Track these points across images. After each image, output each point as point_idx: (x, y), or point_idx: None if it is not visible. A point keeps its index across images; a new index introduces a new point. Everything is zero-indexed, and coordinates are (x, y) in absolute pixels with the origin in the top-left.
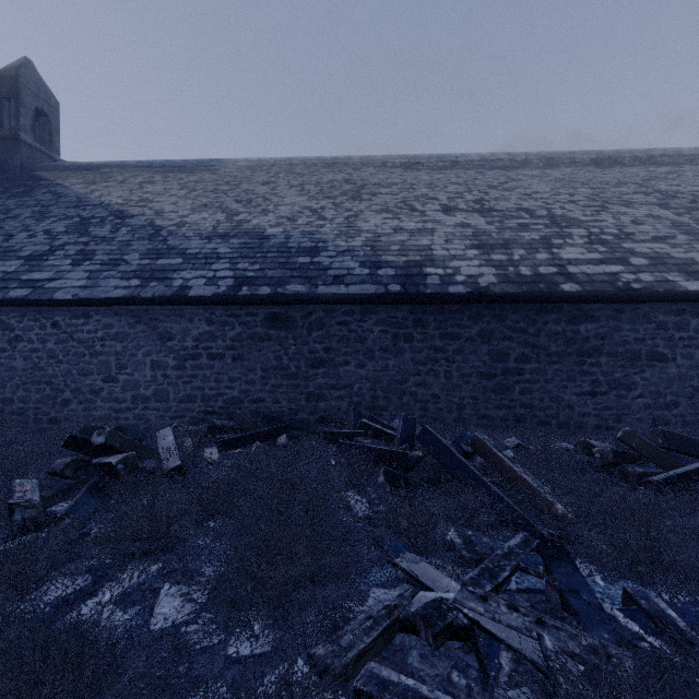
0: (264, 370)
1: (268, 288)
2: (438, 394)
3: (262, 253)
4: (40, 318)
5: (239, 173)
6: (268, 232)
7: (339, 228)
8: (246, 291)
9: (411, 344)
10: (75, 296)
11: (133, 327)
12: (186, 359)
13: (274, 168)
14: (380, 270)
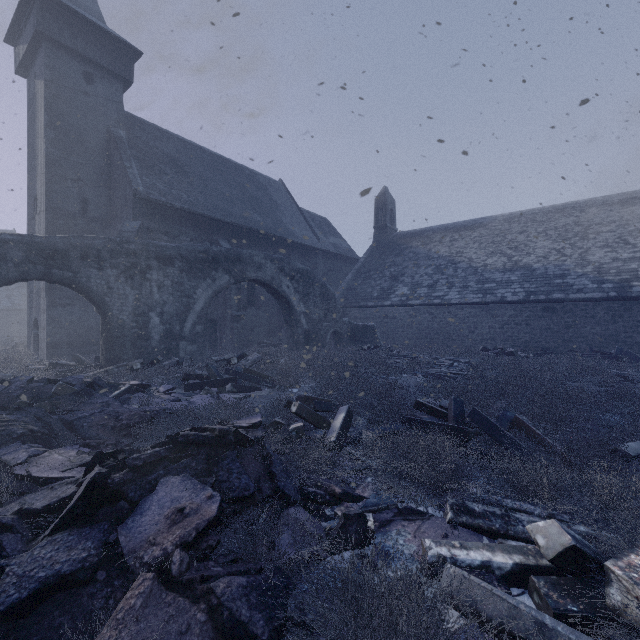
0: (541, 330)
1: (543, 296)
2: (639, 342)
3: (534, 279)
4: (443, 310)
5: (501, 226)
6: (533, 266)
7: (575, 261)
8: (532, 298)
9: (622, 319)
10: (459, 302)
11: (481, 312)
12: (503, 325)
13: (522, 219)
14: (603, 285)
